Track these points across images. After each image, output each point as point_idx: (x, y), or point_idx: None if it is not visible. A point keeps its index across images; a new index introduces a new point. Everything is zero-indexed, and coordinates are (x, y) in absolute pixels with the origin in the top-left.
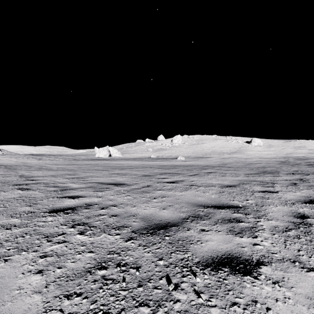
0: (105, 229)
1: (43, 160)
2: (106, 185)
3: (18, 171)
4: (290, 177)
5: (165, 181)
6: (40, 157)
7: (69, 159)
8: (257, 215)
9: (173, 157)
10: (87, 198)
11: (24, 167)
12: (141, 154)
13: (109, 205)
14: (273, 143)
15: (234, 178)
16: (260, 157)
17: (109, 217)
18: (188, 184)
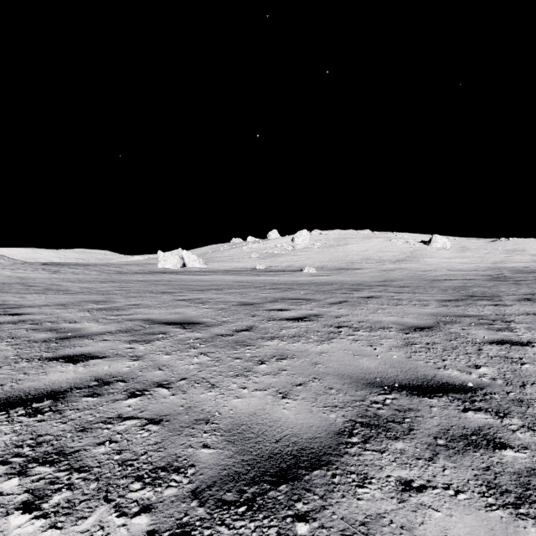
0: (112, 481)
1: (61, 274)
2: (161, 325)
3: (1, 295)
4: (529, 307)
5: (284, 317)
6: (58, 269)
7: (110, 272)
8: (529, 417)
9: (295, 268)
10: (107, 361)
11: (18, 287)
12: (238, 263)
13: (151, 384)
14: (468, 243)
15: (421, 310)
16: (449, 269)
17: (139, 426)
18: (332, 324)
